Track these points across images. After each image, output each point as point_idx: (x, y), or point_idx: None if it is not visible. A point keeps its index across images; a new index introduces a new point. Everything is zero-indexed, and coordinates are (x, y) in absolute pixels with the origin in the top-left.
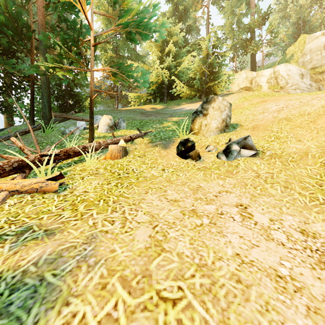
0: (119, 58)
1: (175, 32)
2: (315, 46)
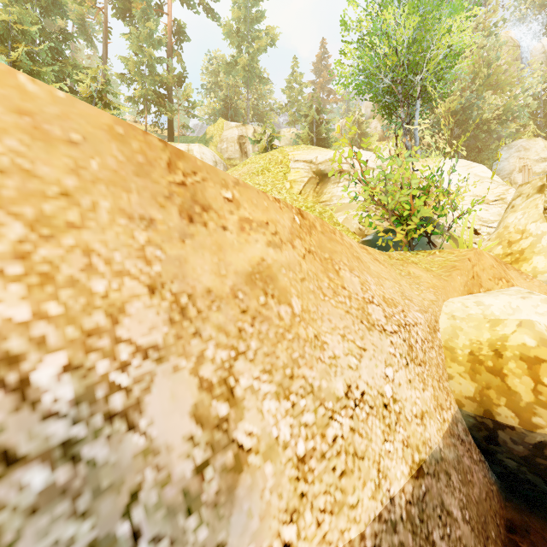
0: None
1: (32, 34)
2: (231, 137)
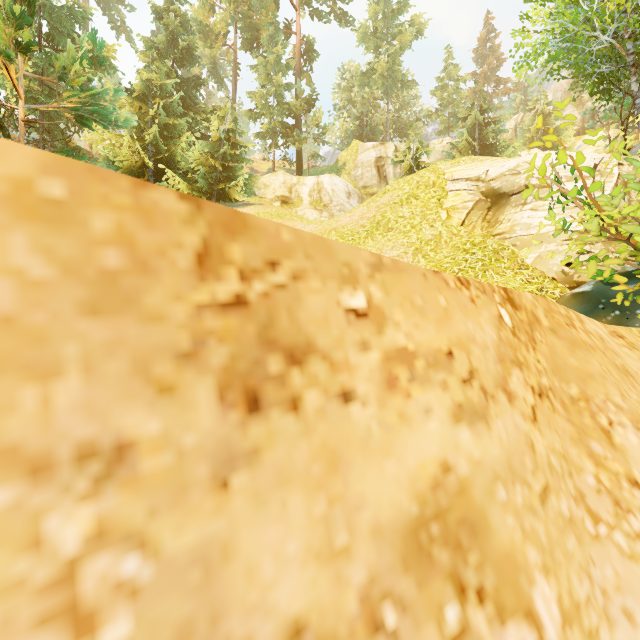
0: (48, 93)
1: (168, 87)
2: (366, 160)
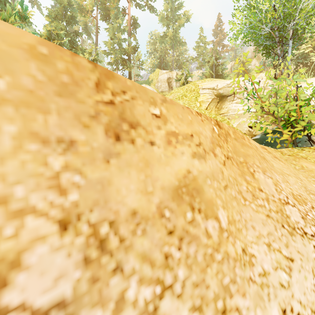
0: None
1: (61, 35)
2: (163, 79)
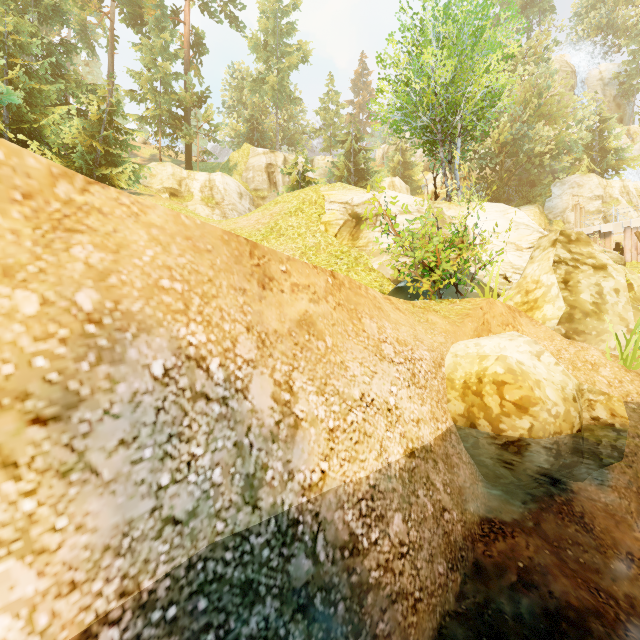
0: None
1: (32, 47)
2: (258, 165)
